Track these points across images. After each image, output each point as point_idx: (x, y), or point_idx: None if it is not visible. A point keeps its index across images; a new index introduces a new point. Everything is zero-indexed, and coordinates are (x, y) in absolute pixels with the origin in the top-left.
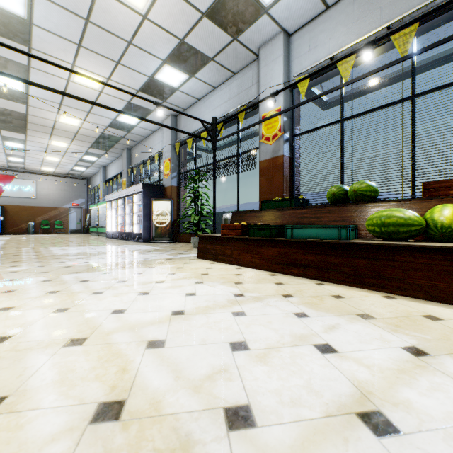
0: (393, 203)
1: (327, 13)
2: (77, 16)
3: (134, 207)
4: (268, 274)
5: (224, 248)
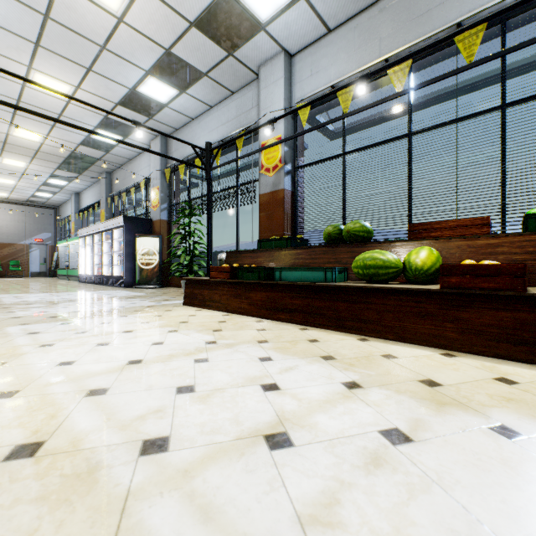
0: (383, 244)
1: (329, 36)
2: (33, 10)
3: (114, 245)
4: (255, 320)
5: (213, 292)
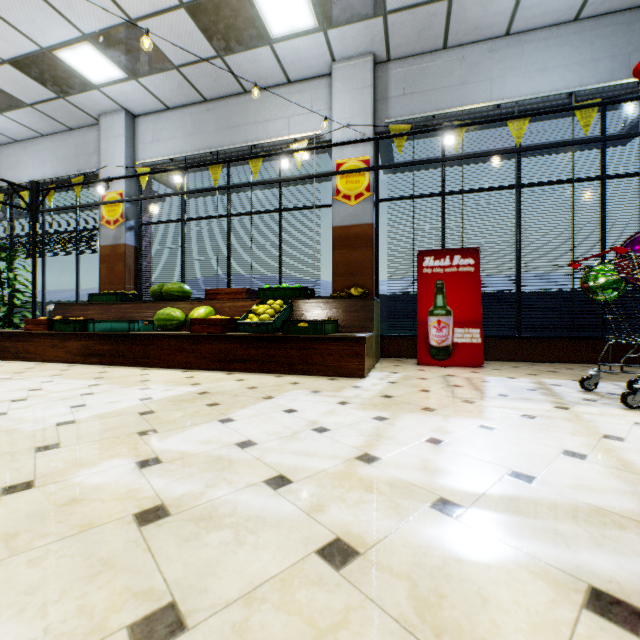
0: (188, 303)
1: (169, 113)
2: None
3: None
4: (68, 365)
5: (28, 344)
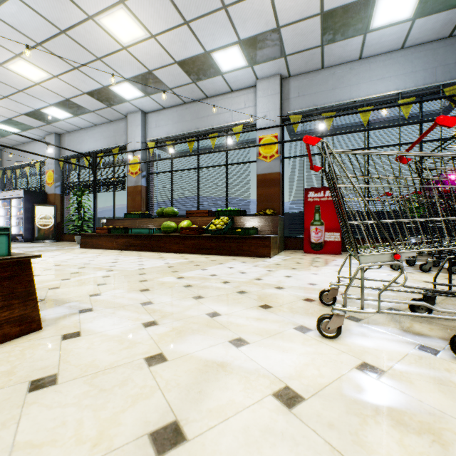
0: (177, 218)
1: (164, 110)
2: None
3: (13, 210)
4: (120, 251)
5: (98, 240)
